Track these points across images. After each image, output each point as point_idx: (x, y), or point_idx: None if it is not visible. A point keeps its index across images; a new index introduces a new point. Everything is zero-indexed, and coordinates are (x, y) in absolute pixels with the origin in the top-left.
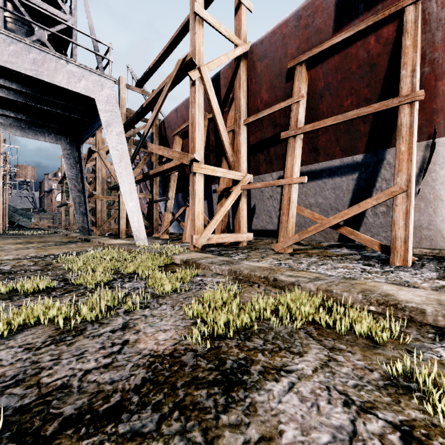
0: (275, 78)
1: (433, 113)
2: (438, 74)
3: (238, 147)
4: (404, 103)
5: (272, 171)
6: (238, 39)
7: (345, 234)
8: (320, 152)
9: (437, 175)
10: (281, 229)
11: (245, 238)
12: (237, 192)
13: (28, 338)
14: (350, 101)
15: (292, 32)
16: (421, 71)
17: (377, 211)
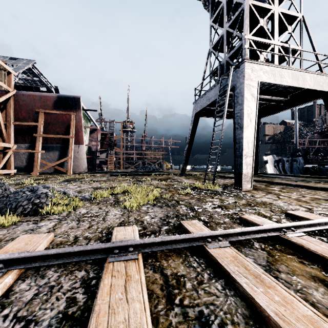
0: (30, 110)
1: (79, 139)
2: (79, 131)
3: (9, 133)
4: (71, 138)
5: (25, 143)
6: (10, 89)
7: (57, 168)
8: (49, 141)
9: (80, 153)
10: (34, 167)
11: (13, 171)
12: (11, 152)
13: (10, 181)
14: (59, 129)
15: (38, 100)
16: (75, 129)
17: (67, 161)
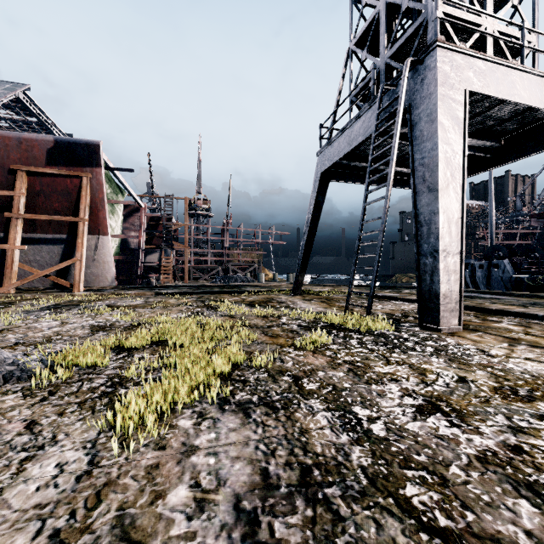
0: None
1: (98, 225)
2: (98, 210)
3: None
4: (81, 221)
5: None
6: None
7: (52, 280)
8: (38, 228)
9: (102, 252)
10: (6, 278)
11: None
12: None
13: None
14: (58, 205)
15: (15, 147)
16: (92, 205)
17: None
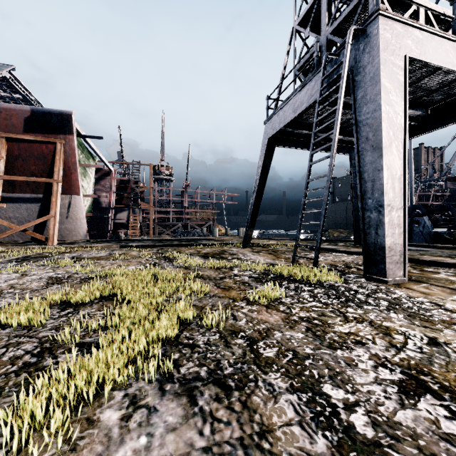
0: None
1: (71, 186)
2: (71, 172)
3: None
4: (55, 182)
5: None
6: None
7: (29, 234)
8: (17, 188)
9: (75, 209)
10: None
11: None
12: None
13: None
14: (35, 168)
15: None
16: (65, 168)
17: None
